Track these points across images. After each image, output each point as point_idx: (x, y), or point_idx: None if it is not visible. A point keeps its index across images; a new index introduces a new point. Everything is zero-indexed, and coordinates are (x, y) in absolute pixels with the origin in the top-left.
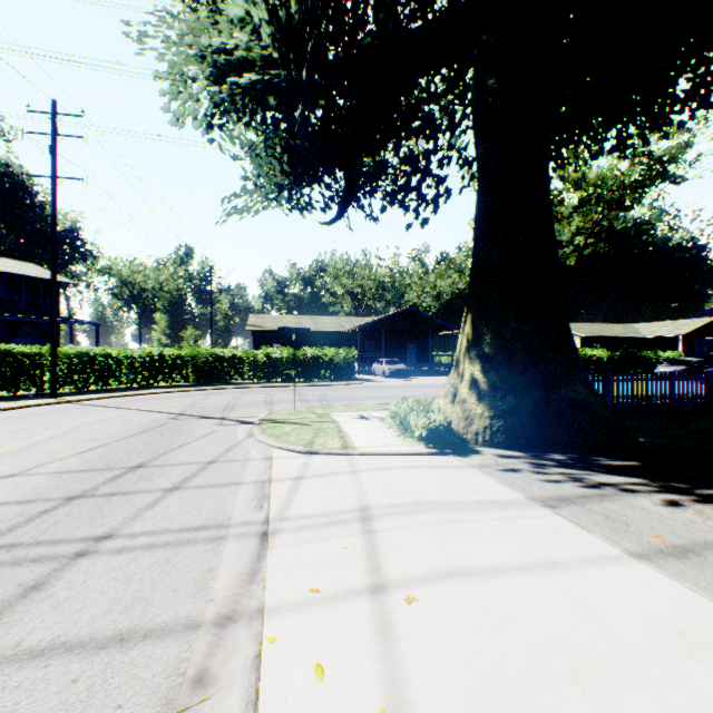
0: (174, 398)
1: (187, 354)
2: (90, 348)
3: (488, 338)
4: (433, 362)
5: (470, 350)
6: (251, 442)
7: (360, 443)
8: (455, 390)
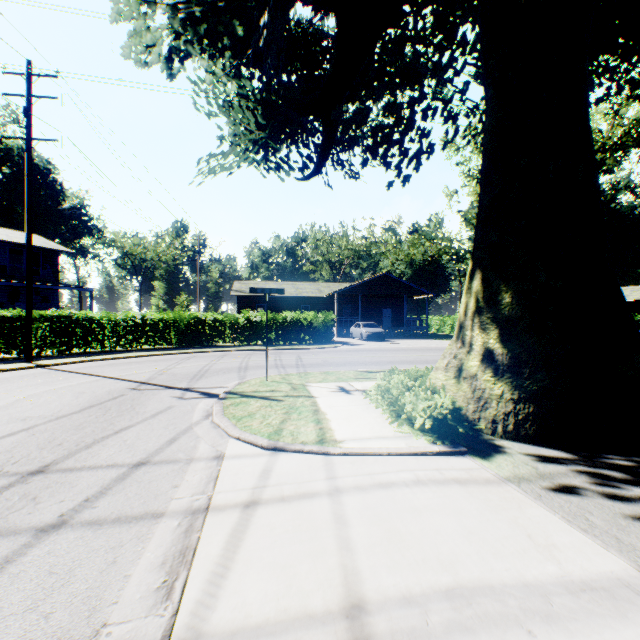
0: (149, 362)
1: (170, 318)
2: (72, 311)
3: (508, 296)
4: (409, 325)
5: (481, 312)
6: (205, 427)
7: (341, 434)
8: (459, 362)
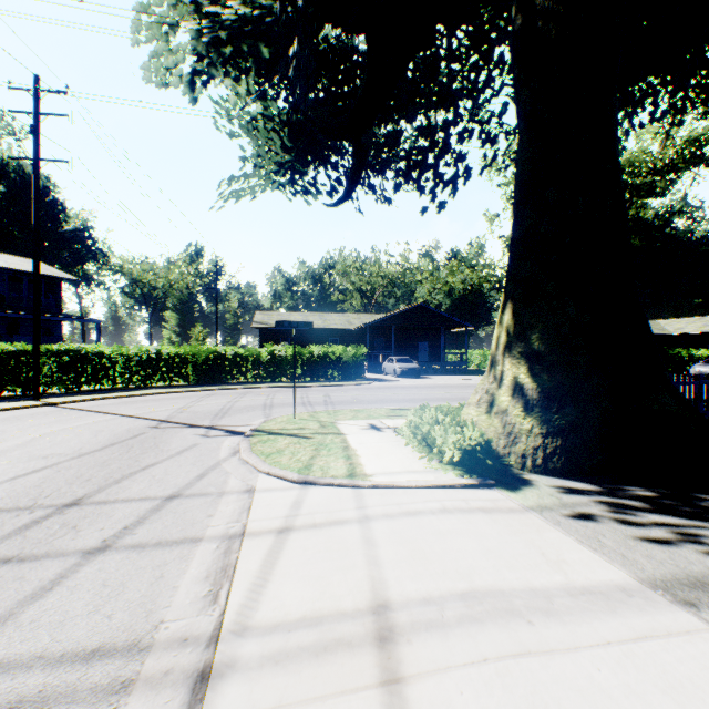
0: (166, 400)
1: (187, 352)
2: (82, 345)
3: (537, 331)
4: (447, 360)
5: (512, 347)
6: (233, 463)
7: (371, 468)
8: (490, 397)
